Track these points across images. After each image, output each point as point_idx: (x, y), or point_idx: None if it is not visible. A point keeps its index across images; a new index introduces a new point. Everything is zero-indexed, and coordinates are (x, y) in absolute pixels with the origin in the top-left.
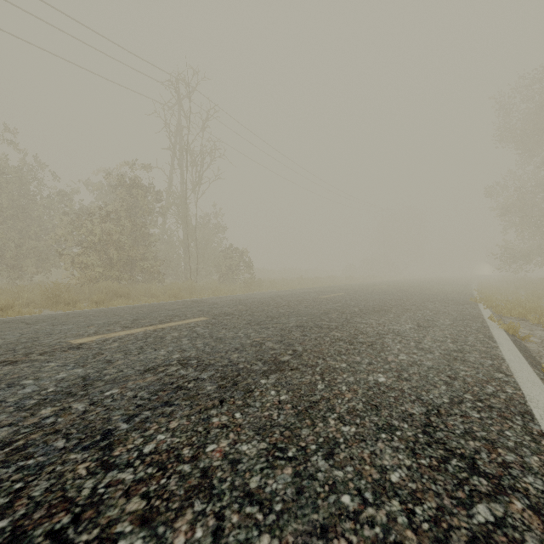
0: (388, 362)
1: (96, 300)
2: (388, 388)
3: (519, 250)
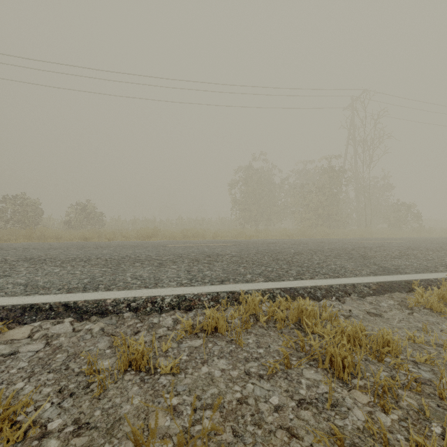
0: None
1: (322, 235)
2: None
3: None
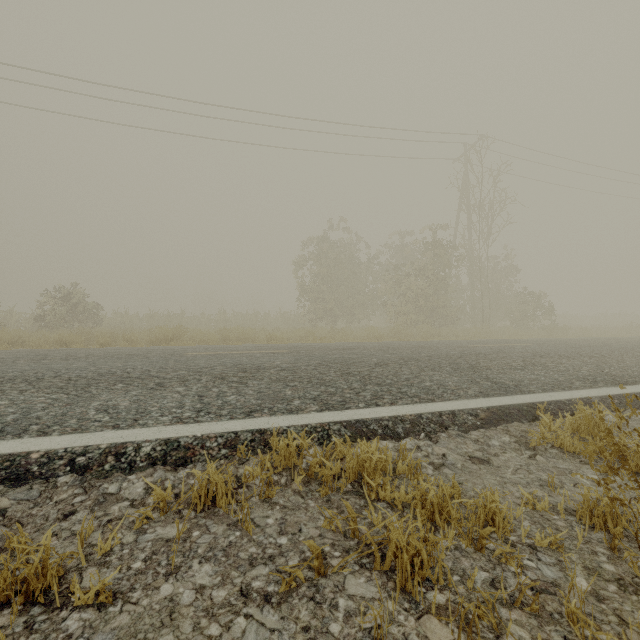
0: None
1: (423, 336)
2: None
3: None
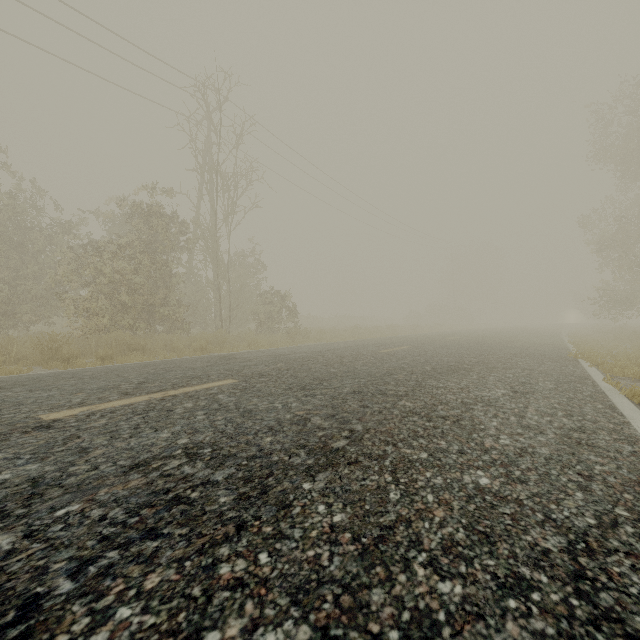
0: (486, 450)
1: (102, 355)
2: (498, 498)
3: (619, 293)
